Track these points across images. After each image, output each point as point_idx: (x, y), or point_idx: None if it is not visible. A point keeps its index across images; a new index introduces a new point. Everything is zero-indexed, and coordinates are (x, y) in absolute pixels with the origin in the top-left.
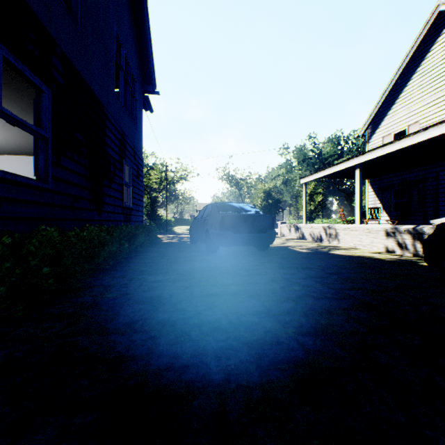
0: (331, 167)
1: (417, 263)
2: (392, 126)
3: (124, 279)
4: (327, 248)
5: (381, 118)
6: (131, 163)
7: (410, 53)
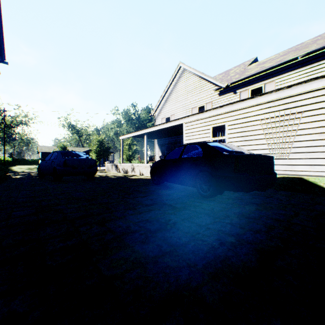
0: (134, 132)
1: None
2: (165, 114)
3: (4, 194)
4: (127, 176)
5: (161, 108)
6: None
7: (171, 80)
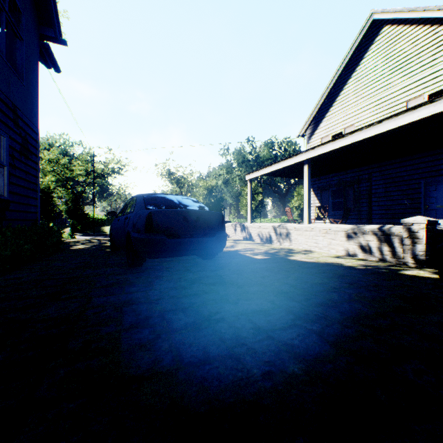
0: (278, 163)
1: (397, 271)
2: (330, 128)
3: None
4: (282, 252)
5: (320, 120)
6: (7, 129)
7: (347, 57)
